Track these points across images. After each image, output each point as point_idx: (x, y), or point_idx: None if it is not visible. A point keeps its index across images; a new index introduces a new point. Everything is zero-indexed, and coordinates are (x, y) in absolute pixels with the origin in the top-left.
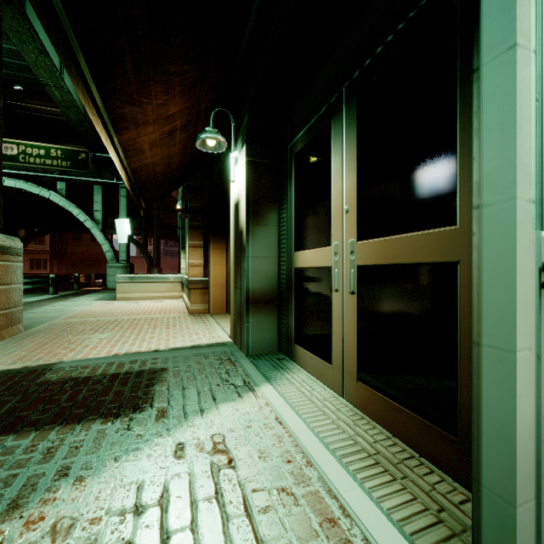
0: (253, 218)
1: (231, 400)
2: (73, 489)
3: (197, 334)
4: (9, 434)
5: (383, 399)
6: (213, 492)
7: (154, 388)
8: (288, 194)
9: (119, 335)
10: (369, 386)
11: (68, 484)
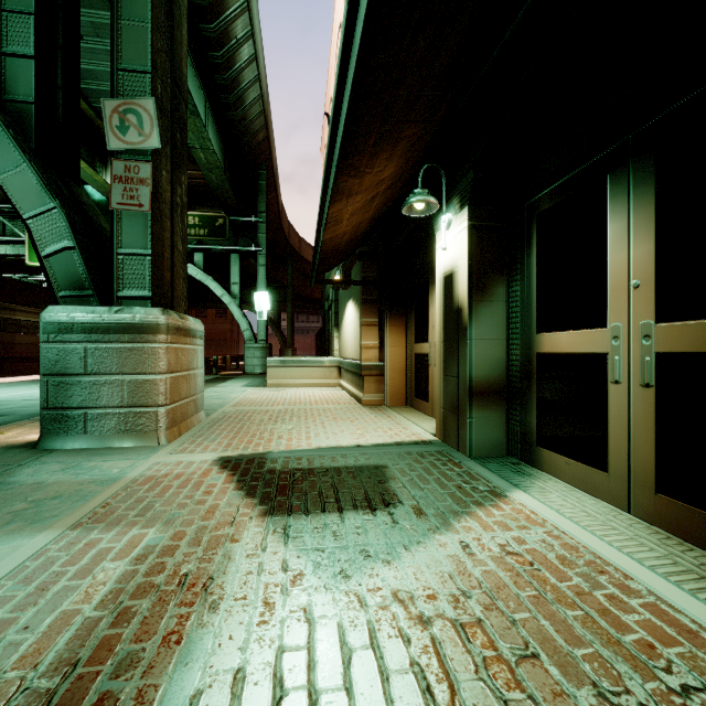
0: (477, 292)
1: (487, 504)
2: (387, 568)
3: (391, 429)
4: (285, 516)
5: (705, 515)
6: (533, 589)
7: (389, 485)
8: (524, 262)
9: (304, 426)
10: (678, 499)
11: (379, 564)
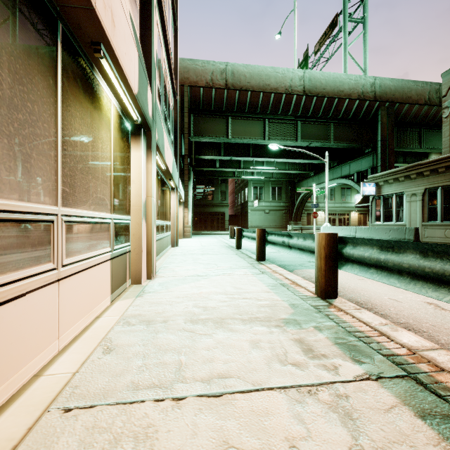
0: None
1: None
2: None
3: None
4: None
5: None
6: None
7: None
8: None
9: None
10: None
11: None
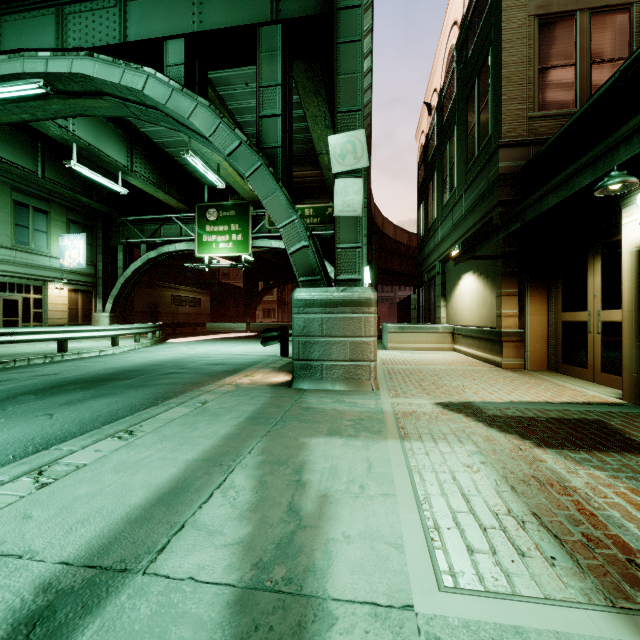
0: None
1: None
2: None
3: (562, 391)
4: (559, 449)
5: None
6: None
7: (628, 436)
8: None
9: (472, 384)
10: None
11: None
